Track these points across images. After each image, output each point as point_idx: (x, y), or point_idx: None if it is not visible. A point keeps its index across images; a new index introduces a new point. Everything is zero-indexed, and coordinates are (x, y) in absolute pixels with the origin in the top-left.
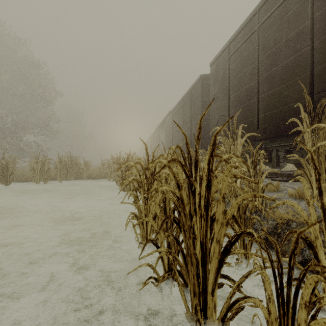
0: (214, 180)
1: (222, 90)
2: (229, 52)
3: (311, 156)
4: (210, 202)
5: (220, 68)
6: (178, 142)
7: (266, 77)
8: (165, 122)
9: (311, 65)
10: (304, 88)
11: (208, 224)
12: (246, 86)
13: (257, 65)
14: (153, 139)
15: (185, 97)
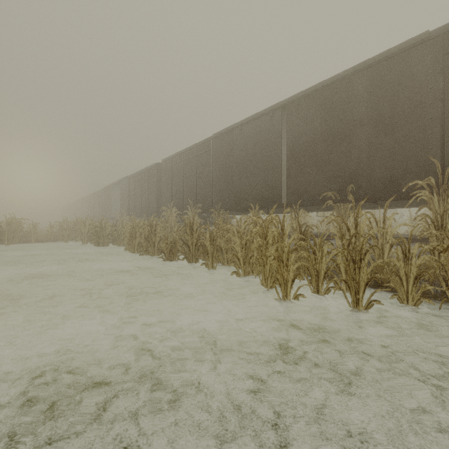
0: (160, 232)
1: (169, 182)
2: (172, 162)
3: (177, 224)
4: (156, 233)
5: (168, 167)
6: (136, 207)
7: (186, 186)
8: (120, 184)
9: (196, 190)
10: (190, 200)
11: (155, 238)
12: (179, 186)
13: (183, 179)
14: (100, 197)
15: (143, 171)
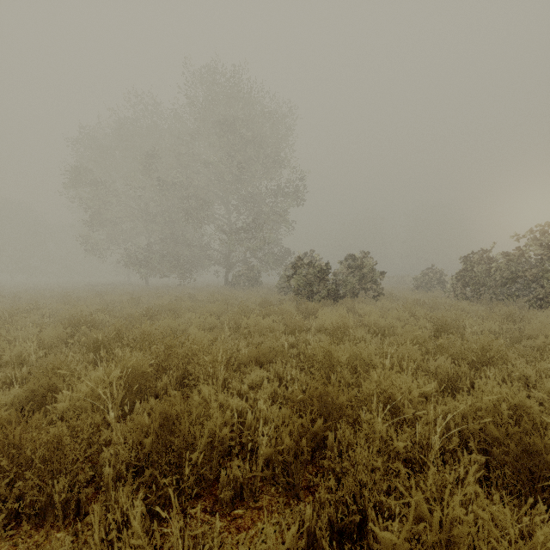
0: None
1: None
2: None
3: None
4: None
5: None
6: None
7: None
8: None
9: None
10: None
11: None
12: None
13: None
14: None
15: None
